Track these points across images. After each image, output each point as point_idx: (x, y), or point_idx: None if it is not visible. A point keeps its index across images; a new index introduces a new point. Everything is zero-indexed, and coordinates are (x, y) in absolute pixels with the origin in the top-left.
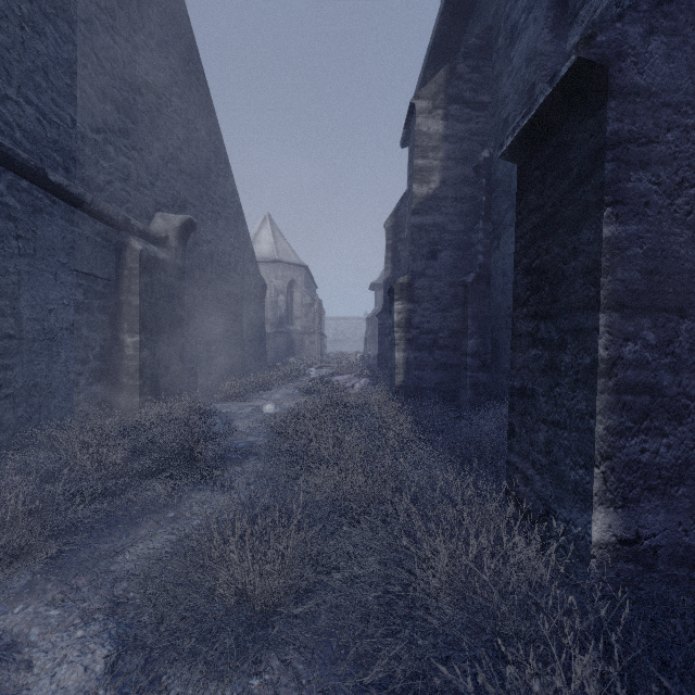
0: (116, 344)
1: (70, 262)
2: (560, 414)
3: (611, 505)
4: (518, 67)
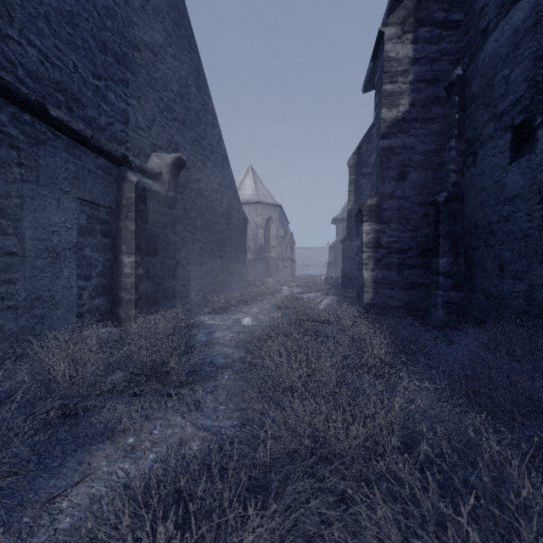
0: (116, 264)
1: (72, 190)
2: None
3: None
4: None
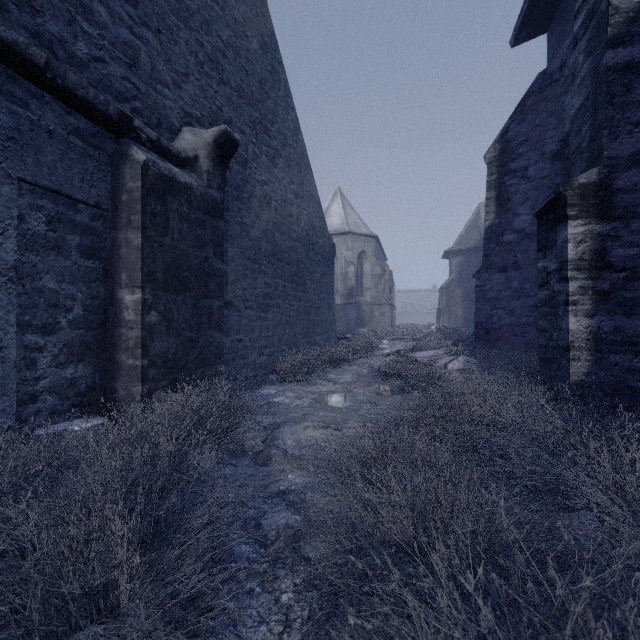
0: (112, 305)
1: (6, 162)
2: None
3: None
4: None
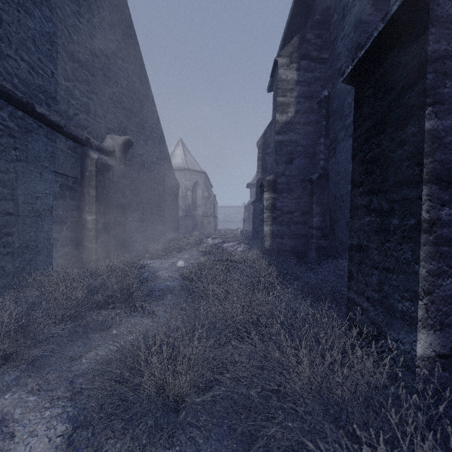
0: (81, 220)
1: (50, 166)
2: (390, 262)
3: (432, 328)
4: (348, 33)
